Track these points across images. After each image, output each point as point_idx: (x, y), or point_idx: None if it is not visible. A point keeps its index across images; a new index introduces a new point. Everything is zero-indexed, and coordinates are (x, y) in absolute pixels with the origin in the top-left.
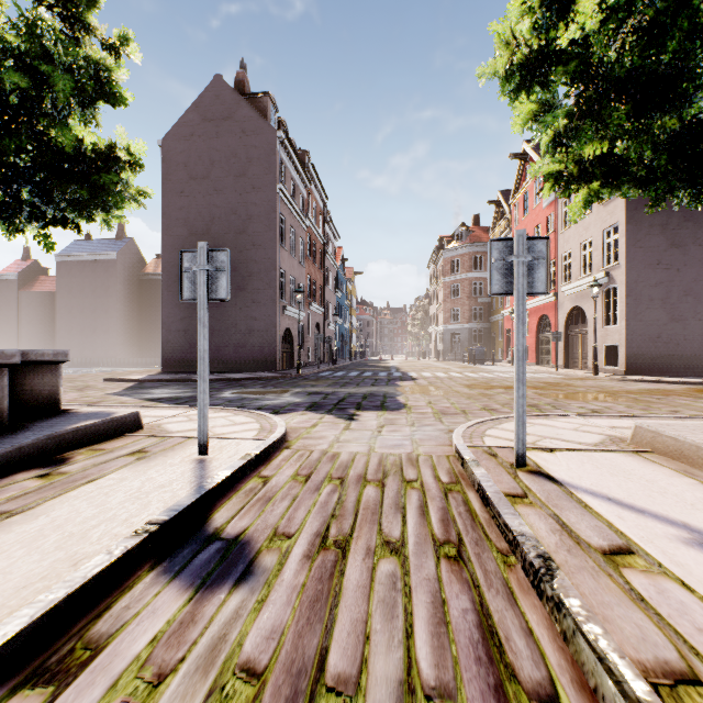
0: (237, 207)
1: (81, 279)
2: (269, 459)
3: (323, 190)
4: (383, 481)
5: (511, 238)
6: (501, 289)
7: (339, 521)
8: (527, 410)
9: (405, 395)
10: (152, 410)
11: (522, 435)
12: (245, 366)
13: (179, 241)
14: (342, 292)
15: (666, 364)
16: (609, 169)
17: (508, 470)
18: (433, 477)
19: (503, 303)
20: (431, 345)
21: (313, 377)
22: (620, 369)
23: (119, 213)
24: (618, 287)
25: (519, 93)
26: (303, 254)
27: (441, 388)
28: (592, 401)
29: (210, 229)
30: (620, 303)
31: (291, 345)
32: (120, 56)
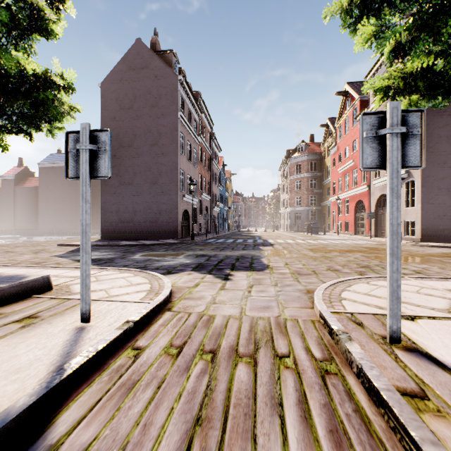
0: (151, 127)
1: (55, 179)
2: (149, 324)
3: (210, 118)
4: (255, 356)
5: (383, 112)
6: (373, 163)
7: (205, 431)
8: (364, 271)
9: (267, 258)
10: (72, 270)
11: (396, 310)
12: (157, 235)
13: (113, 151)
14: (222, 186)
15: (450, 234)
16: (428, 83)
17: (383, 347)
18: (304, 350)
19: (331, 193)
20: (281, 221)
21: (202, 243)
22: (416, 238)
23: (60, 126)
24: (416, 180)
25: (357, 25)
26: (196, 160)
27: (292, 251)
28: (409, 263)
29: (133, 142)
30: (416, 191)
31: (188, 221)
32: (60, 11)
